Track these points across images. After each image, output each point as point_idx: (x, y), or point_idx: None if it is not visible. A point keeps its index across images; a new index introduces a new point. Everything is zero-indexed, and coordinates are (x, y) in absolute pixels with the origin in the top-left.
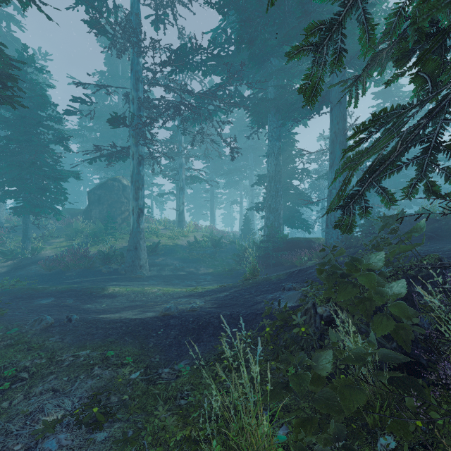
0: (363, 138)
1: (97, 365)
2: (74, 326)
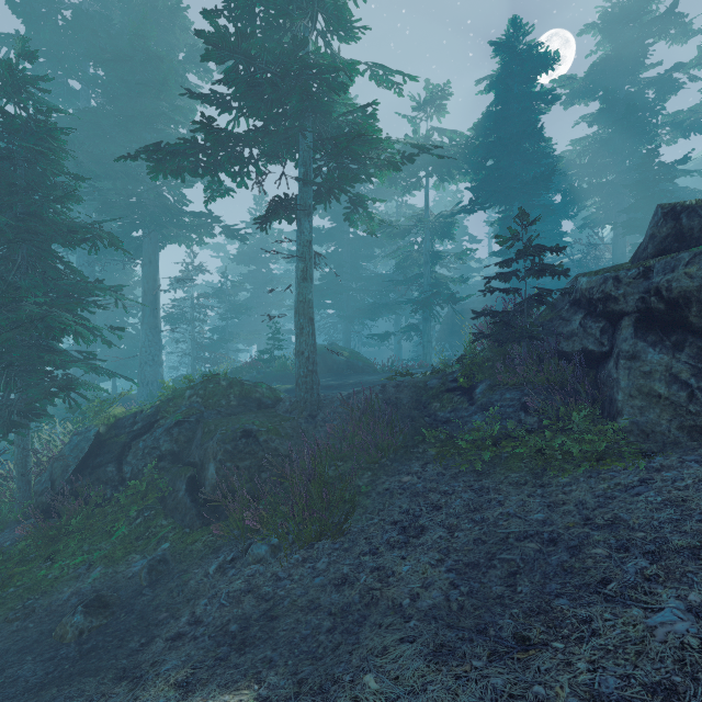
0: None
1: None
2: None
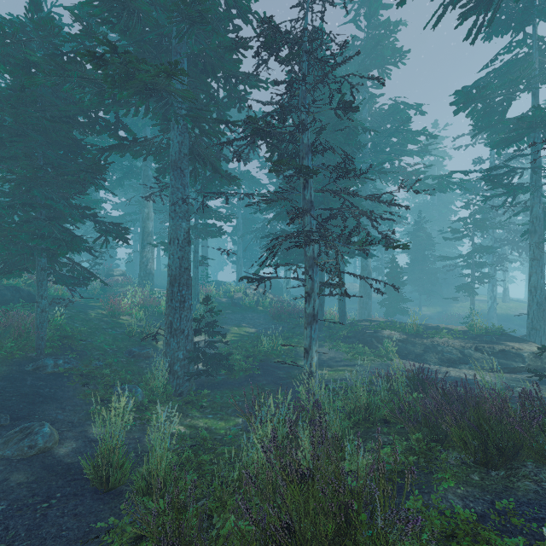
0: None
1: None
2: None
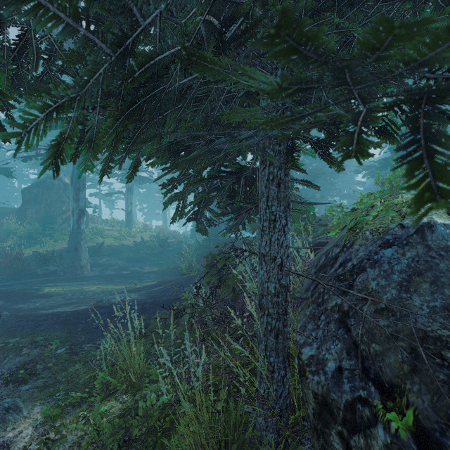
0: (172, 188)
1: (26, 347)
2: (4, 321)
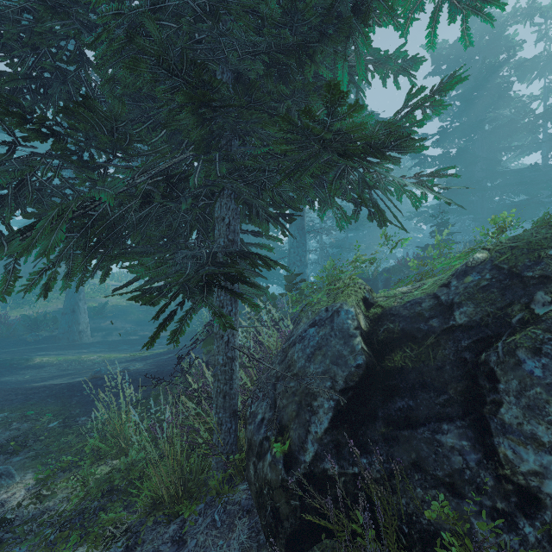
0: None
1: (16, 421)
2: None
